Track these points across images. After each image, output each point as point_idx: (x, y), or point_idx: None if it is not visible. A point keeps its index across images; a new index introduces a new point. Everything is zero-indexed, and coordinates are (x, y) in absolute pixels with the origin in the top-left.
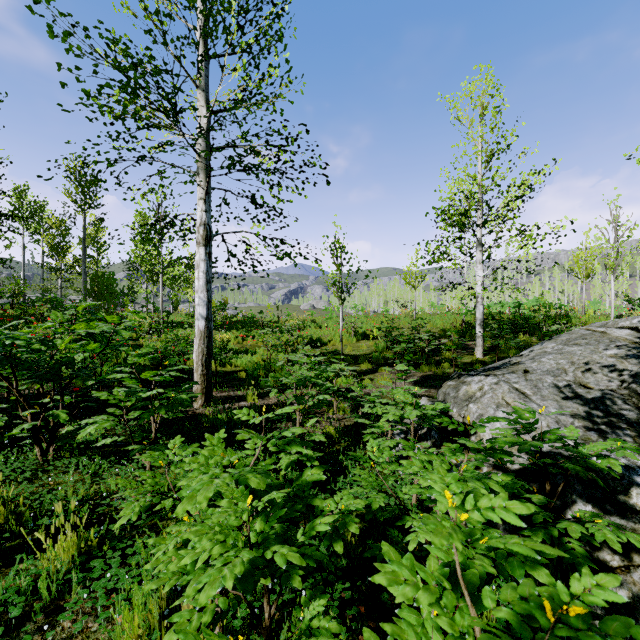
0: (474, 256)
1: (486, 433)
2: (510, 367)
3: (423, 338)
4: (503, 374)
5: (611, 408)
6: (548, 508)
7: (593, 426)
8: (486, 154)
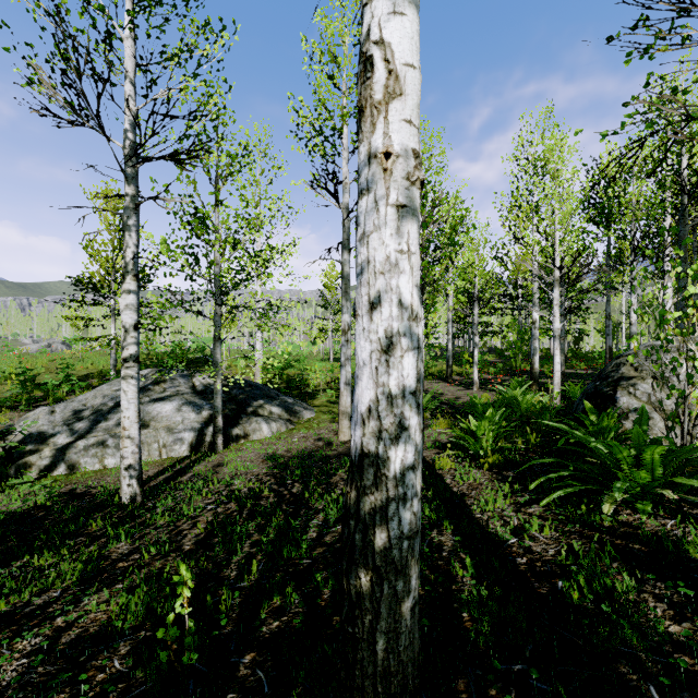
0: (117, 314)
1: (18, 432)
2: (71, 400)
3: (54, 382)
4: (62, 404)
5: (82, 413)
6: (5, 446)
7: (65, 420)
8: (113, 246)
